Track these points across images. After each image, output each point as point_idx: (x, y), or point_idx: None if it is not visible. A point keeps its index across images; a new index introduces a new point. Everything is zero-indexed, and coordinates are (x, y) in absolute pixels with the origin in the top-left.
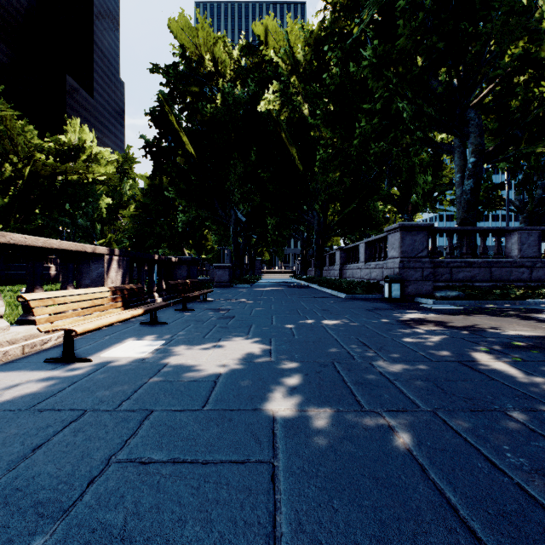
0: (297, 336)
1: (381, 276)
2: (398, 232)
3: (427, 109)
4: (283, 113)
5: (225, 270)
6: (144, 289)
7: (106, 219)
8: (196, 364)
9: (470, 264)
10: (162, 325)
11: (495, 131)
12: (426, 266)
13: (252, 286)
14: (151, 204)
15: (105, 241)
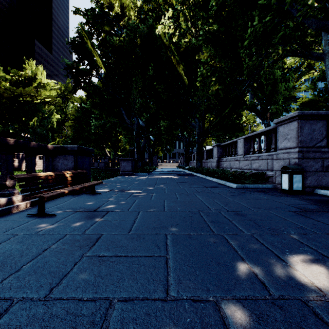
0: None
1: (266, 166)
2: (296, 121)
3: None
4: (174, 37)
5: (128, 162)
6: None
7: (56, 129)
8: None
9: None
10: None
11: None
12: (326, 156)
13: (149, 174)
14: (81, 117)
15: (55, 143)
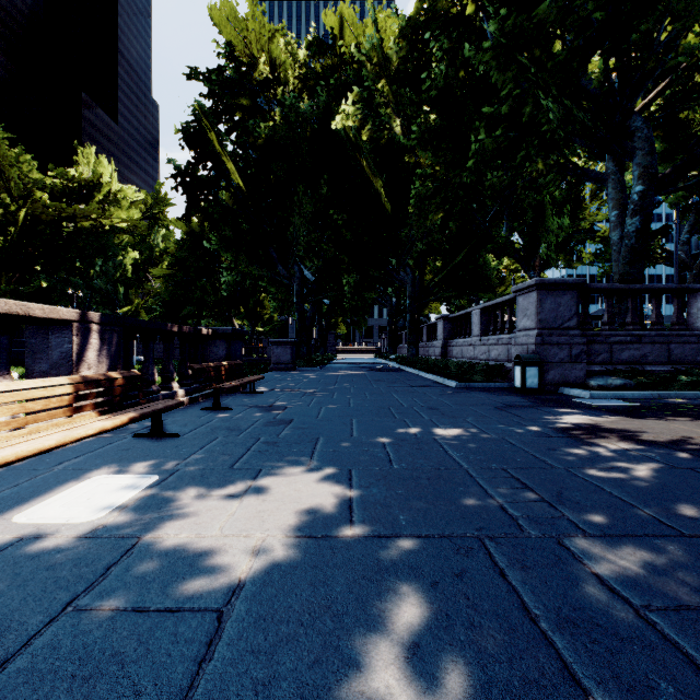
0: (397, 464)
1: (506, 355)
2: (535, 292)
3: (575, 113)
4: (366, 131)
5: (285, 347)
6: (142, 378)
7: (132, 280)
8: (194, 547)
9: (639, 338)
10: (169, 439)
11: (658, 155)
12: (575, 341)
13: (323, 369)
14: (188, 260)
15: (130, 309)
